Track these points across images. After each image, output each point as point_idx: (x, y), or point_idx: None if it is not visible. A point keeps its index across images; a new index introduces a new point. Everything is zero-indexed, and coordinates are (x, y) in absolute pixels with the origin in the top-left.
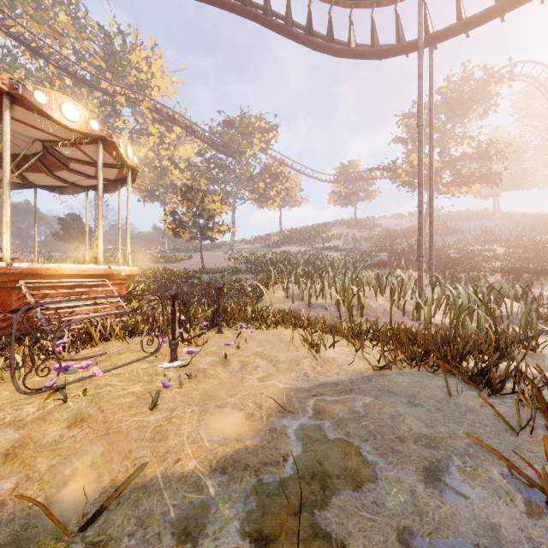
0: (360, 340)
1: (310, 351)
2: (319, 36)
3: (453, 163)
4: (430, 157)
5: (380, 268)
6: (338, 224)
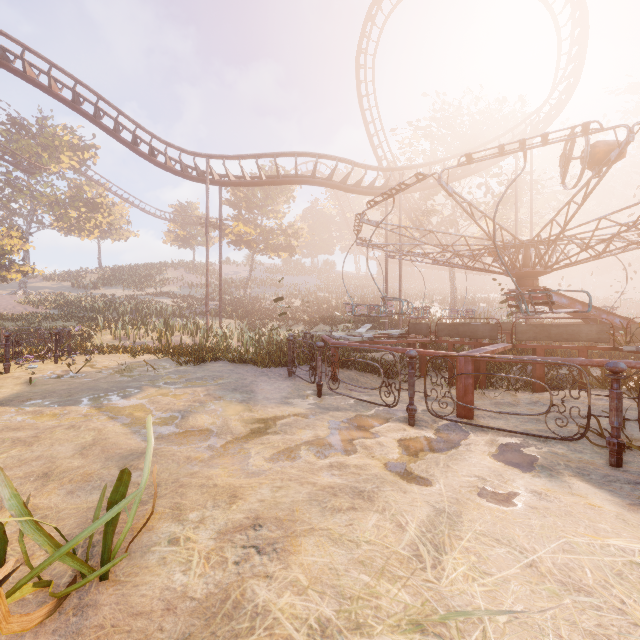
0: (160, 354)
1: (131, 355)
2: (144, 142)
3: (265, 235)
4: (220, 249)
5: (204, 316)
6: (176, 266)
